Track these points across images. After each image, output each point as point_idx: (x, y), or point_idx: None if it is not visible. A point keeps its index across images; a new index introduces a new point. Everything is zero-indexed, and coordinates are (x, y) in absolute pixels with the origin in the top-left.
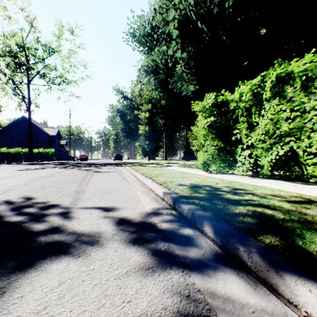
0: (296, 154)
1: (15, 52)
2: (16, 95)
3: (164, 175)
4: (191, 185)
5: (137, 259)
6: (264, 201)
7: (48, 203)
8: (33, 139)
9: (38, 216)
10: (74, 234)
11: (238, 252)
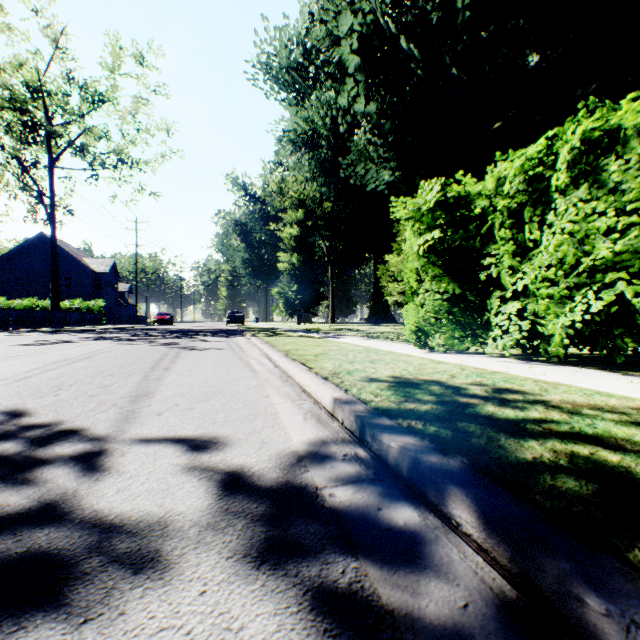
0: (627, 310)
1: (23, 101)
2: (26, 191)
3: (333, 356)
4: (396, 380)
5: (267, 630)
6: (582, 425)
7: (56, 428)
8: (62, 281)
9: (19, 465)
10: (94, 528)
11: (583, 613)
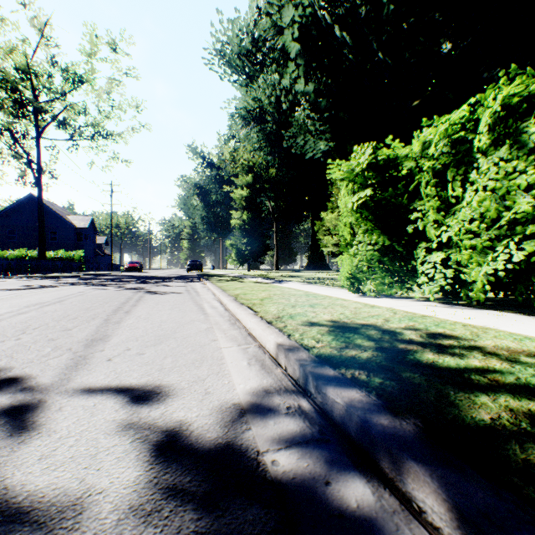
0: None
1: (13, 81)
2: (17, 158)
3: (277, 301)
4: (336, 325)
5: None
6: (527, 376)
7: (3, 376)
8: (49, 235)
9: None
10: None
11: None
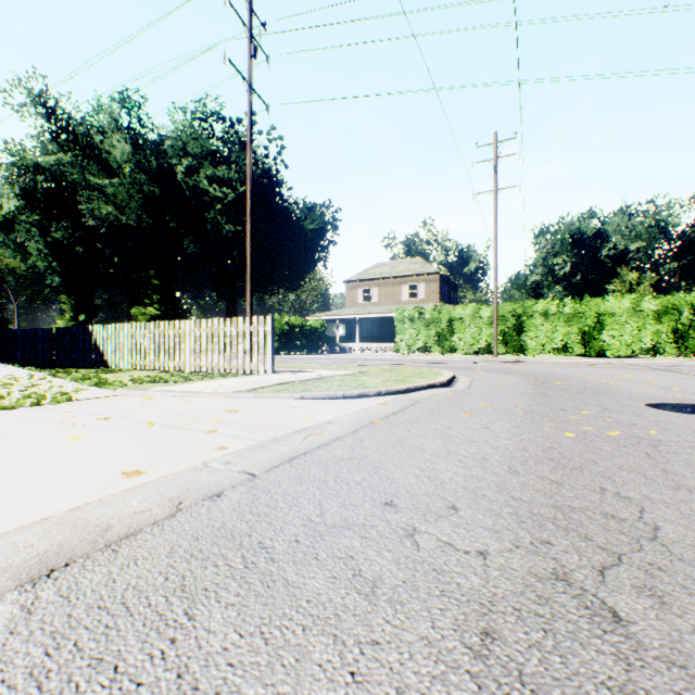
0: None
1: None
2: None
3: None
4: None
5: None
6: None
7: None
8: None
9: None
10: None
11: None
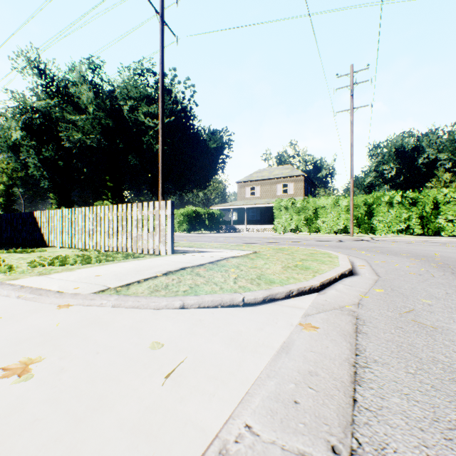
0: None
1: None
2: None
3: None
4: None
5: None
6: None
7: None
8: None
9: None
10: None
11: None
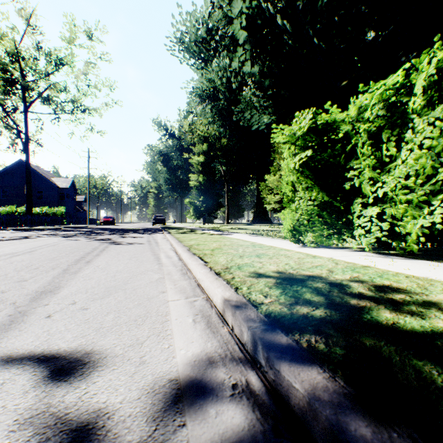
0: None
1: (4, 63)
2: (8, 129)
3: (226, 251)
4: (282, 276)
5: None
6: None
7: None
8: (36, 194)
9: None
10: None
11: None
